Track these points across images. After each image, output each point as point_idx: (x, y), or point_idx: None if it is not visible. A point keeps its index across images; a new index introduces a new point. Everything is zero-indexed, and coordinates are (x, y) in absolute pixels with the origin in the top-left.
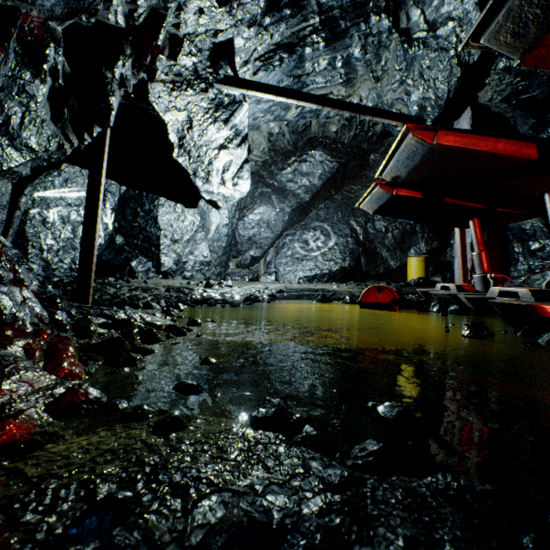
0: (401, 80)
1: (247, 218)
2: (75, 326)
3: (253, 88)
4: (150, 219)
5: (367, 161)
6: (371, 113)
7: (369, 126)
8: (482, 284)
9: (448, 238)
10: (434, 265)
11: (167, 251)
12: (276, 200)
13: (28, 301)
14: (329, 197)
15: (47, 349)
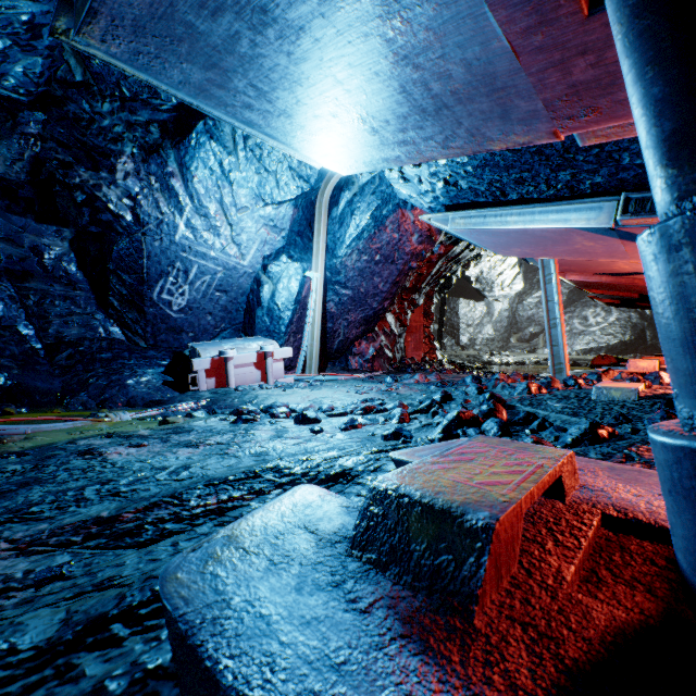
0: None
1: (525, 302)
2: (451, 362)
3: None
4: (454, 313)
5: None
6: None
7: None
8: None
9: None
10: None
11: (463, 332)
12: None
13: (439, 355)
14: None
15: (451, 365)
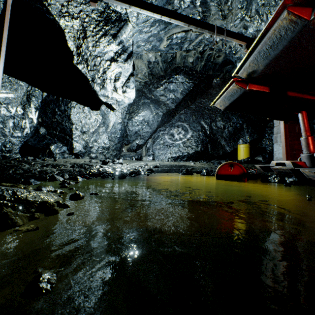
0: (242, 17)
1: (134, 119)
2: None
3: (134, 3)
4: (65, 116)
5: (211, 84)
6: (224, 33)
7: (214, 58)
8: (309, 161)
9: (263, 132)
10: (254, 149)
11: (77, 139)
12: (153, 107)
13: None
14: (187, 106)
15: None
